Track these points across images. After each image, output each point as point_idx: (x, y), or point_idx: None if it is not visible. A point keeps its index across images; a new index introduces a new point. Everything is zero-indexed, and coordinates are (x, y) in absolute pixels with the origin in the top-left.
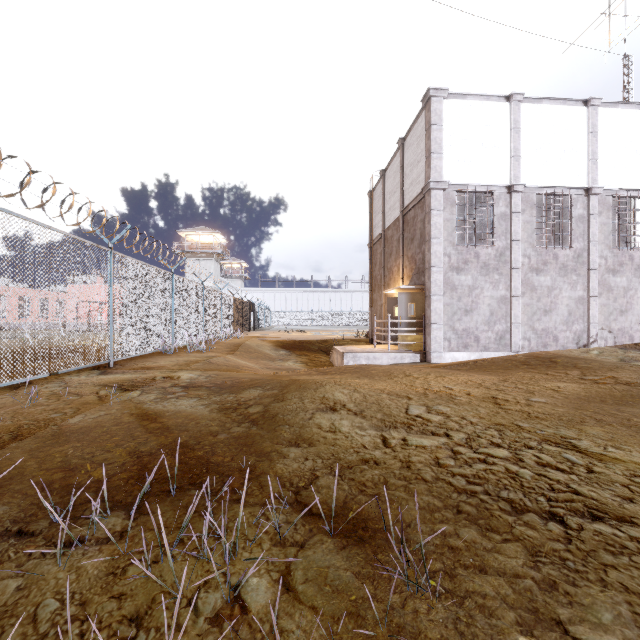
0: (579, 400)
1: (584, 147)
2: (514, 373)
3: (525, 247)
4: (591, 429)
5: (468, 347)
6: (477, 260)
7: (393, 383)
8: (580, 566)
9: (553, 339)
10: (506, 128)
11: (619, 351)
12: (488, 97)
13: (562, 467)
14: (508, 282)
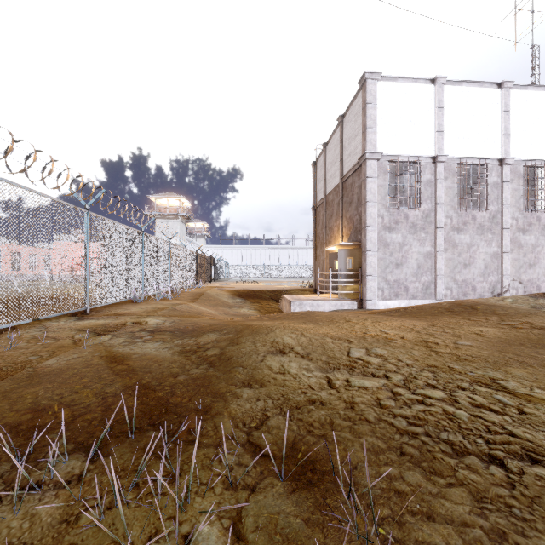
0: (501, 343)
1: (498, 123)
2: (440, 319)
3: (448, 209)
4: (516, 371)
5: (399, 296)
6: (406, 221)
7: (335, 328)
8: (527, 514)
9: (472, 289)
10: (431, 107)
11: (530, 299)
12: (416, 80)
13: (495, 408)
14: (433, 240)
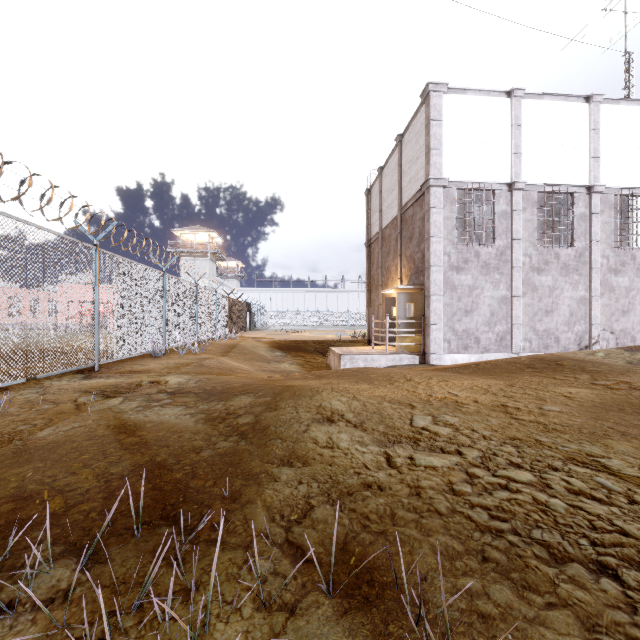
0: (596, 408)
1: (586, 144)
2: (520, 377)
3: (526, 246)
4: (618, 444)
5: (468, 348)
6: (477, 259)
7: (394, 389)
8: None
9: (554, 340)
10: (507, 124)
11: (626, 353)
12: (488, 92)
13: (598, 496)
14: (509, 282)
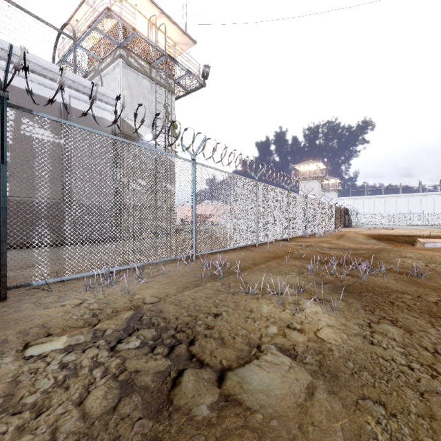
0: None
1: None
2: None
3: None
4: None
5: None
6: None
7: None
8: None
9: None
10: None
11: None
12: None
13: None
14: None
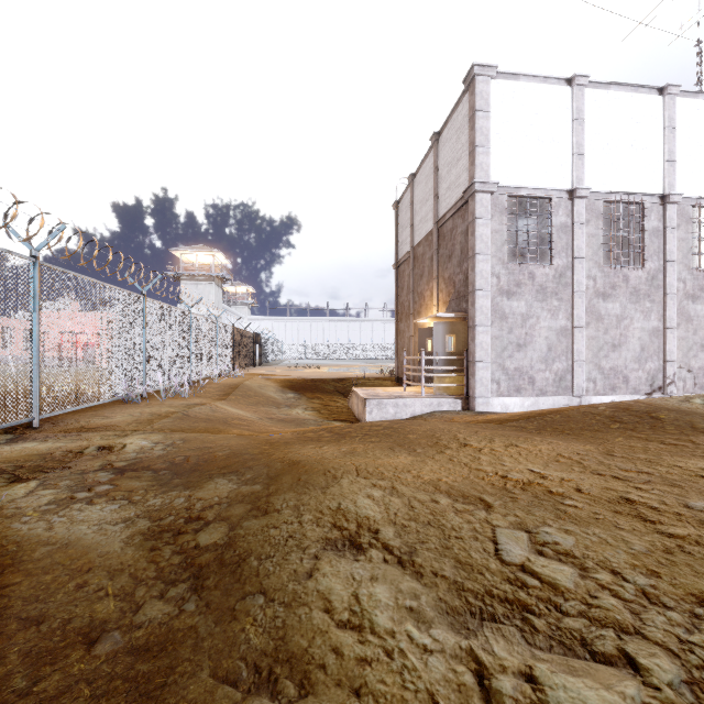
0: None
1: (659, 145)
2: (611, 438)
3: (590, 266)
4: None
5: (521, 391)
6: (532, 282)
7: (447, 463)
8: None
9: (623, 380)
10: (567, 118)
11: None
12: (545, 79)
13: None
14: (569, 310)
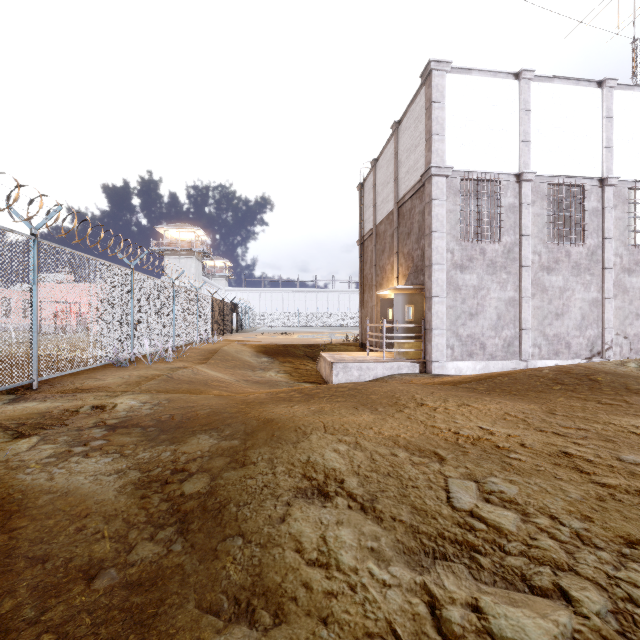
0: None
1: (598, 133)
2: (553, 398)
3: (535, 243)
4: None
5: (473, 355)
6: (483, 257)
7: (406, 421)
8: None
9: (565, 346)
10: (515, 109)
11: None
12: (495, 73)
13: None
14: (517, 282)
